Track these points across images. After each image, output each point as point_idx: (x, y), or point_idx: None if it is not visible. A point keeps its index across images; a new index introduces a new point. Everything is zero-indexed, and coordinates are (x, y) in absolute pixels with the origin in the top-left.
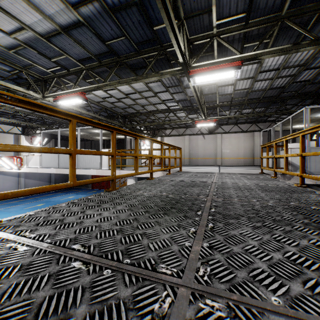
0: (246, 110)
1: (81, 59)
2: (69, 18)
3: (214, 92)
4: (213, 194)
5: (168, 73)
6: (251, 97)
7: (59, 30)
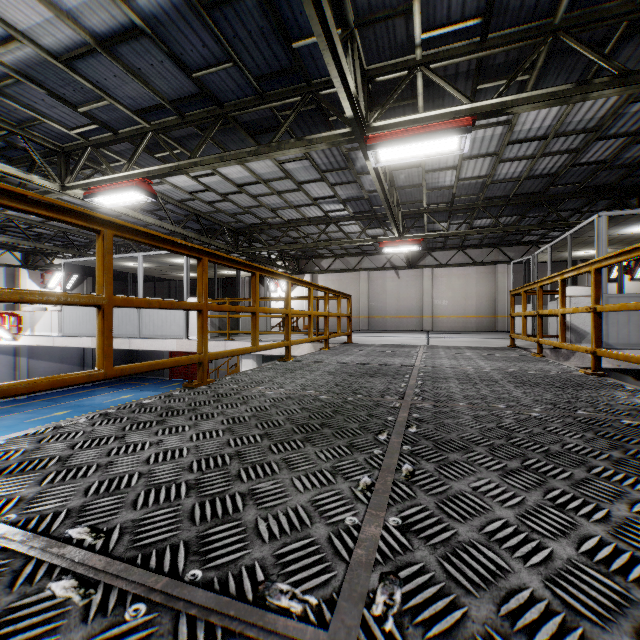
0: (481, 221)
1: (142, 108)
2: (112, 19)
3: (418, 184)
4: (415, 392)
5: (324, 141)
6: (492, 195)
7: (91, 45)
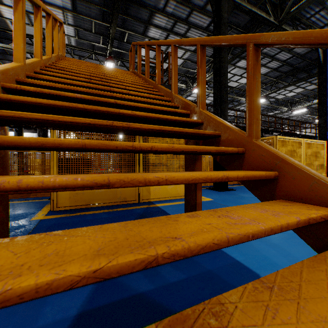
0: None
1: None
2: None
3: None
4: None
5: (285, 112)
6: None
7: None
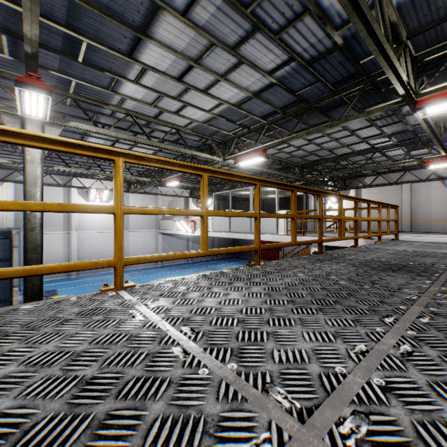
0: None
1: (265, 115)
2: (262, 84)
3: None
4: None
5: (379, 110)
6: None
7: (250, 96)
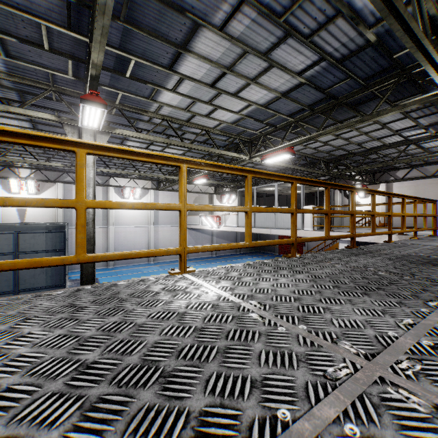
0: None
1: (292, 113)
2: (291, 84)
3: None
4: None
5: (415, 103)
6: None
7: (279, 96)
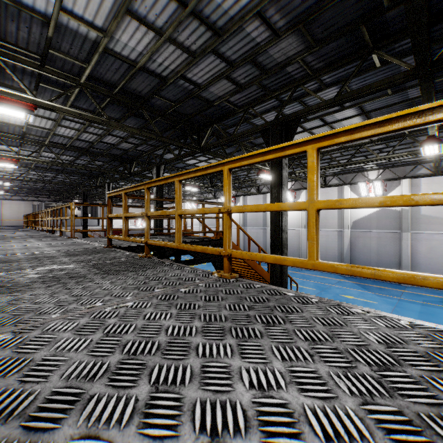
0: None
1: None
2: None
3: None
4: None
5: None
6: (24, 187)
7: None
